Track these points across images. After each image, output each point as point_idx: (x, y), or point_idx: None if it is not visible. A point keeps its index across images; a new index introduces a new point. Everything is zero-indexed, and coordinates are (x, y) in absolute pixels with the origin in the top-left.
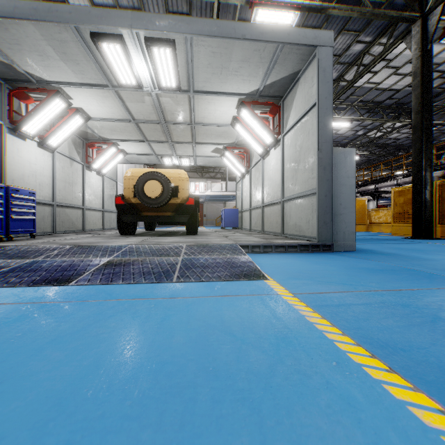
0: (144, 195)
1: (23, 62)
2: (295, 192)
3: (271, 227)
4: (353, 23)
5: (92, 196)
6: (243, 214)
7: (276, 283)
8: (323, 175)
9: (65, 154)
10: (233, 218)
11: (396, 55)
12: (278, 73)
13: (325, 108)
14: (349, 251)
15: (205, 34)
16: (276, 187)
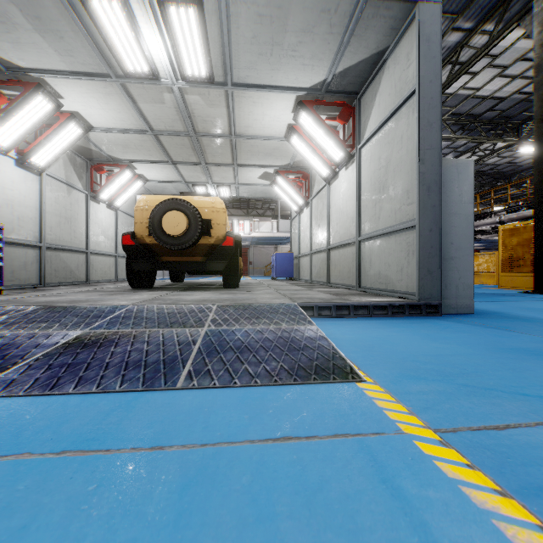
0: (163, 232)
1: None
2: (378, 228)
3: (341, 278)
4: (450, 3)
5: (101, 236)
6: (300, 260)
7: (383, 391)
8: (427, 199)
9: (60, 177)
10: (288, 266)
11: (504, 49)
12: (355, 53)
13: (429, 97)
14: (464, 314)
15: None
16: (348, 221)
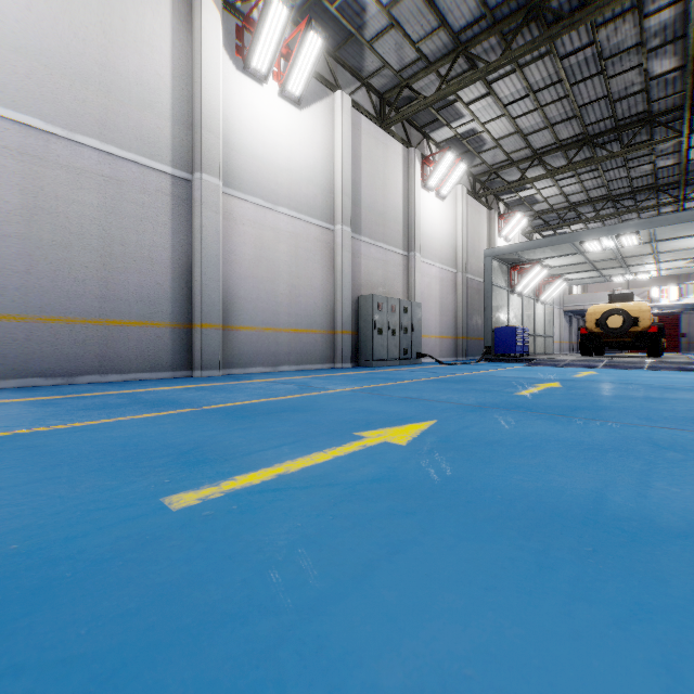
0: (607, 327)
1: (527, 256)
2: None
3: None
4: None
5: (538, 324)
6: None
7: None
8: None
9: (527, 295)
10: None
11: None
12: None
13: None
14: None
15: (664, 225)
16: None
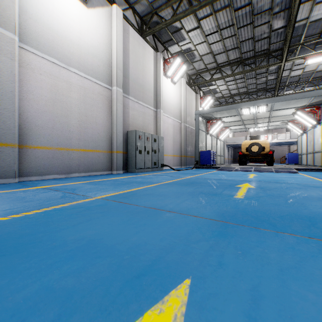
0: (251, 151)
1: (215, 116)
2: None
3: (317, 163)
4: None
5: (218, 150)
6: (301, 156)
7: (301, 174)
8: None
9: (213, 136)
10: (295, 158)
11: None
12: (315, 100)
13: None
14: None
15: (279, 101)
16: (319, 144)
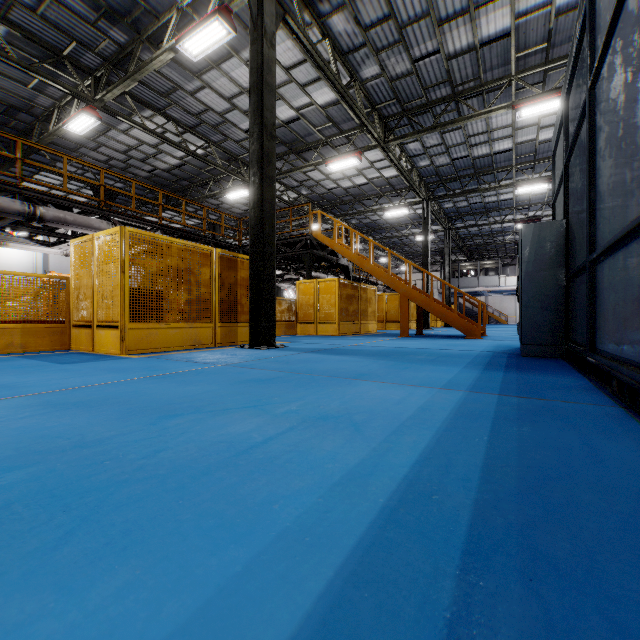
0: None
1: None
2: None
3: None
4: None
5: None
6: None
7: None
8: None
9: None
10: None
11: None
12: None
13: None
14: None
15: None
16: None
